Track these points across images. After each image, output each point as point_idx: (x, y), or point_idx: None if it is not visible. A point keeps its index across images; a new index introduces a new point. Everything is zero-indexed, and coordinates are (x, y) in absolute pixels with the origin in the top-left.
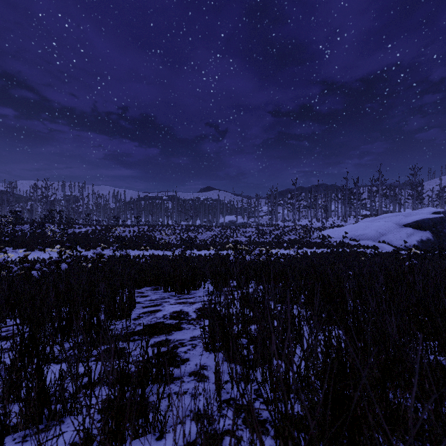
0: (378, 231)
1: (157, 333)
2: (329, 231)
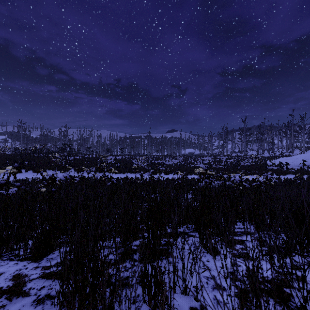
0: None
1: None
2: (282, 159)
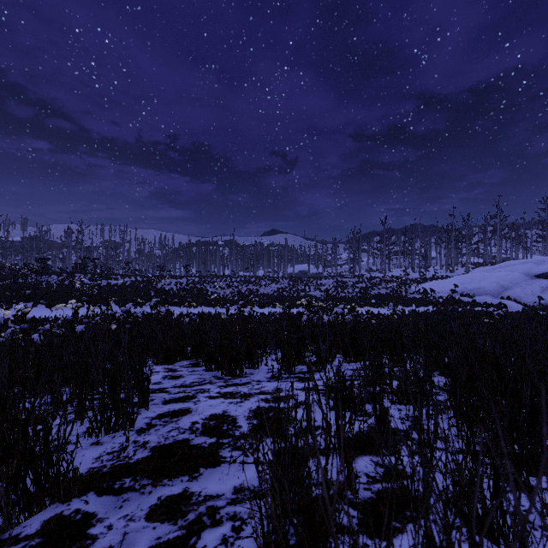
0: (499, 284)
1: (171, 471)
2: (432, 283)
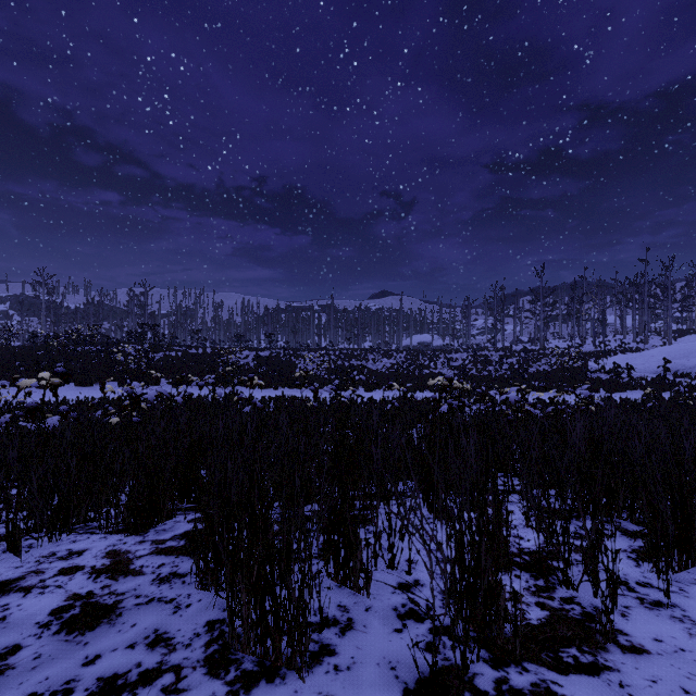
0: None
1: None
2: (621, 357)
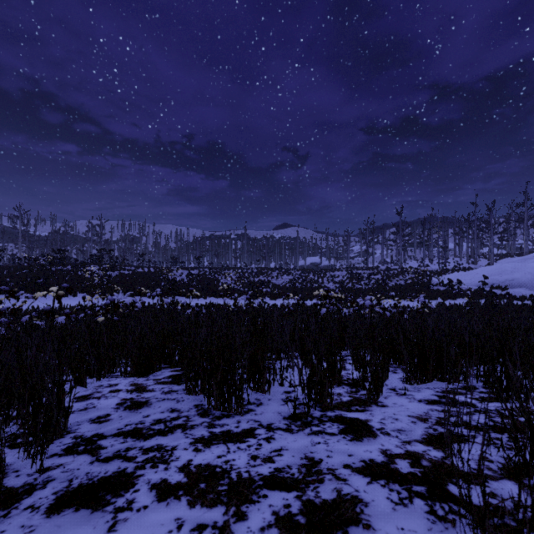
0: None
1: None
2: (455, 274)
